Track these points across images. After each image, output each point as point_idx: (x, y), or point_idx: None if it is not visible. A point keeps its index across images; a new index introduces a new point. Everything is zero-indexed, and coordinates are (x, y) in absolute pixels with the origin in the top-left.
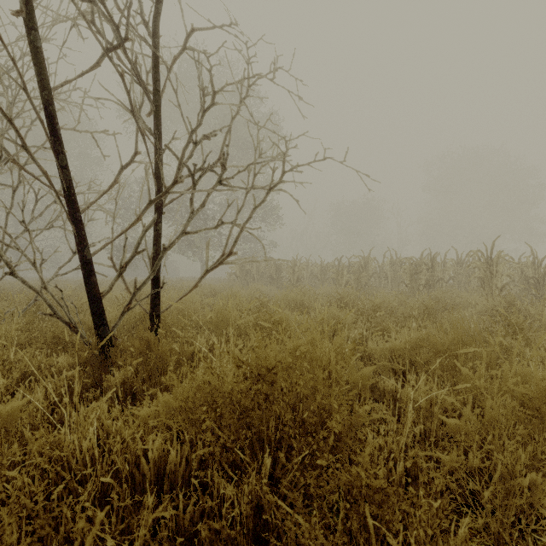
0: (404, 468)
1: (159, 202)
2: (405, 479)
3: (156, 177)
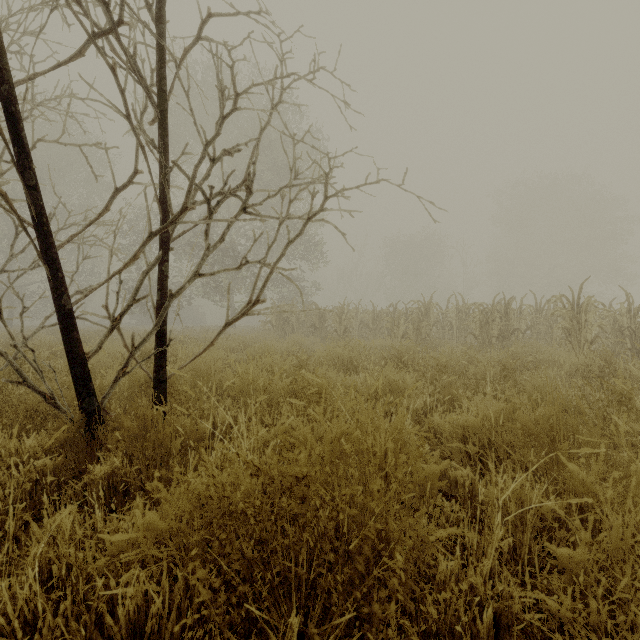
0: (492, 612)
1: (166, 235)
2: (493, 627)
3: (161, 202)
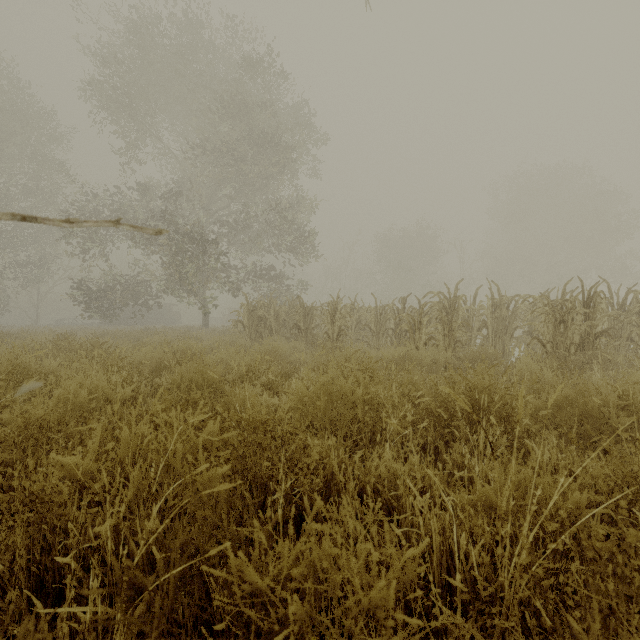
0: None
1: None
2: None
3: None
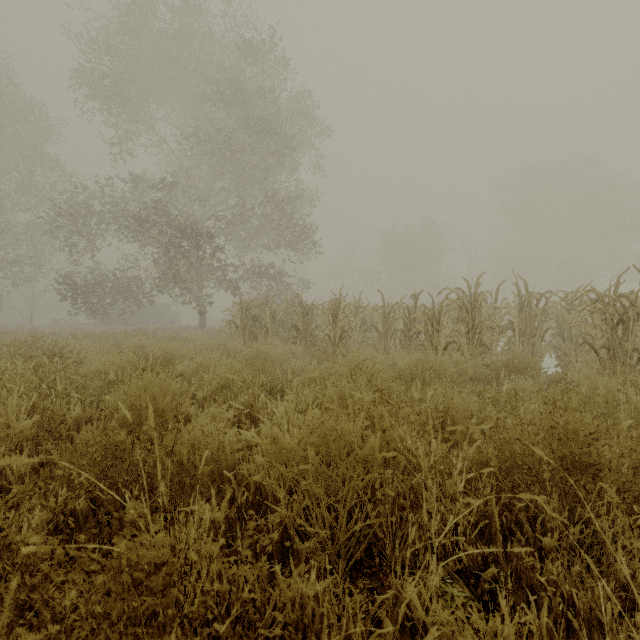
0: None
1: None
2: None
3: None
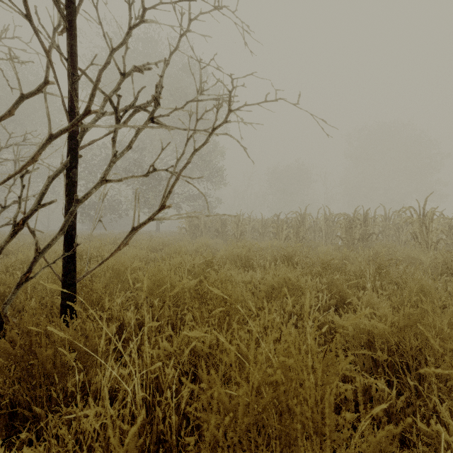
0: None
1: (73, 142)
2: None
3: (69, 110)
